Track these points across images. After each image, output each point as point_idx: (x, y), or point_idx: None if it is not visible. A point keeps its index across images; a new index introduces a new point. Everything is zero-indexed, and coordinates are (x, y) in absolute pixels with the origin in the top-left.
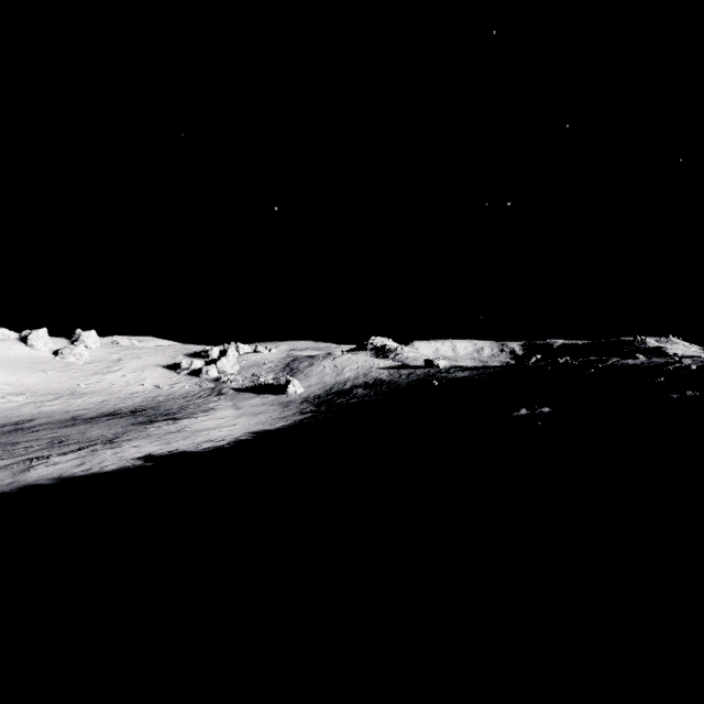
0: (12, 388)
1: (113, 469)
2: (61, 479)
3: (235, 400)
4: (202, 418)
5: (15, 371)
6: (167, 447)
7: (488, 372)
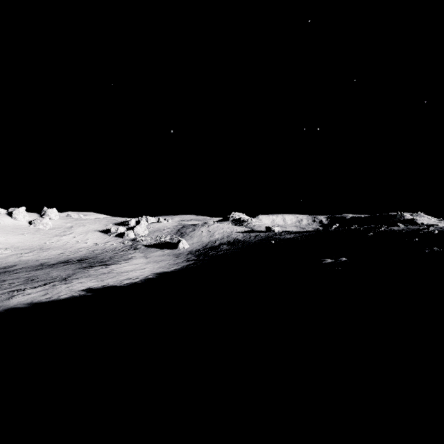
0: (2, 245)
1: (66, 297)
2: (32, 304)
3: (145, 253)
4: (124, 264)
5: (4, 234)
6: (101, 283)
7: (306, 234)
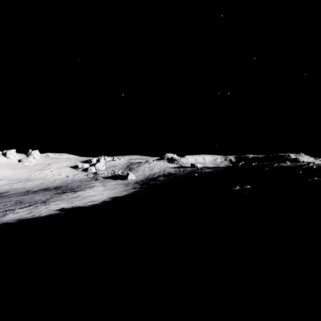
0: None
1: (45, 215)
2: (20, 220)
3: (103, 182)
4: (88, 191)
5: (0, 169)
6: (71, 204)
7: (220, 169)
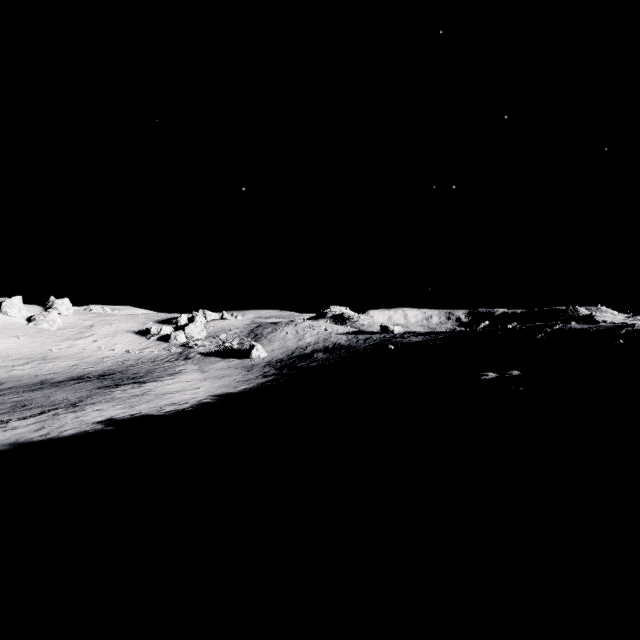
0: None
1: (72, 433)
2: (16, 444)
3: (202, 364)
4: (168, 381)
5: None
6: (130, 410)
7: (441, 337)
